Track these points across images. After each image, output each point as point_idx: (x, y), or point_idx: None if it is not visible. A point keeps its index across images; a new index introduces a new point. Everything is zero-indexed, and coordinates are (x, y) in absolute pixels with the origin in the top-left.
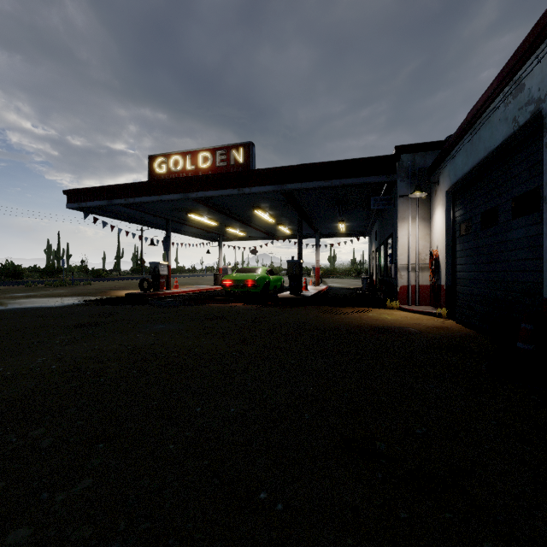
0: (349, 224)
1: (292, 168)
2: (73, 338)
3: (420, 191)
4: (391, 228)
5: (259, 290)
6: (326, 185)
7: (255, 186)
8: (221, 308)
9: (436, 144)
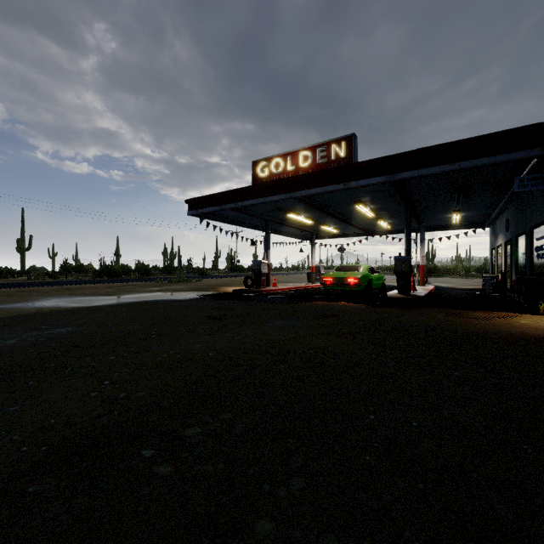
0: (465, 214)
1: (407, 155)
2: (212, 329)
3: None
4: (541, 214)
5: (361, 288)
6: (452, 168)
7: (362, 179)
8: (329, 306)
9: None
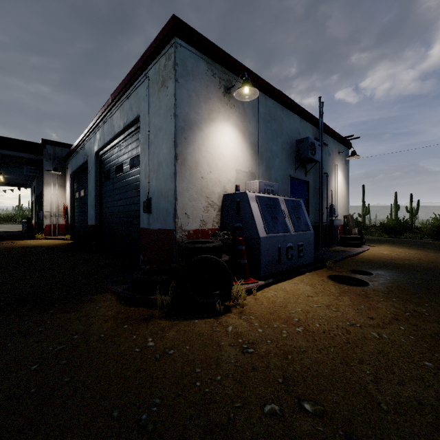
0: (8, 176)
1: None
2: None
3: (56, 171)
4: (41, 188)
5: None
6: None
7: None
8: None
9: (69, 145)
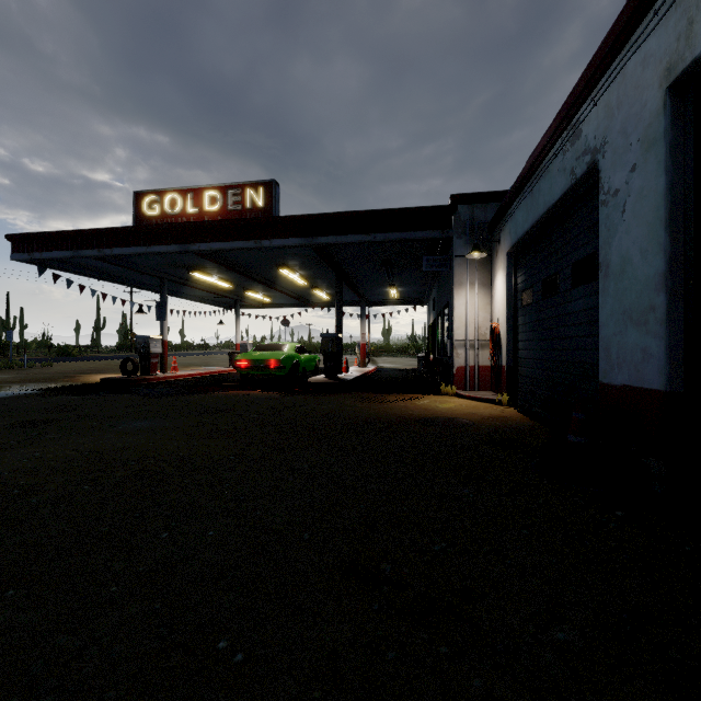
0: (402, 289)
1: (325, 217)
2: (6, 443)
3: (478, 252)
4: (447, 296)
5: (285, 372)
6: (368, 239)
7: (277, 238)
8: (231, 397)
9: (498, 194)
